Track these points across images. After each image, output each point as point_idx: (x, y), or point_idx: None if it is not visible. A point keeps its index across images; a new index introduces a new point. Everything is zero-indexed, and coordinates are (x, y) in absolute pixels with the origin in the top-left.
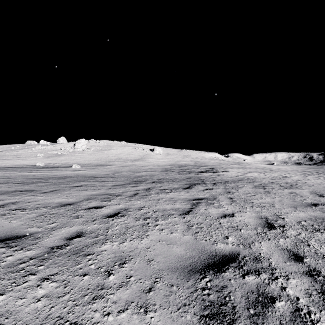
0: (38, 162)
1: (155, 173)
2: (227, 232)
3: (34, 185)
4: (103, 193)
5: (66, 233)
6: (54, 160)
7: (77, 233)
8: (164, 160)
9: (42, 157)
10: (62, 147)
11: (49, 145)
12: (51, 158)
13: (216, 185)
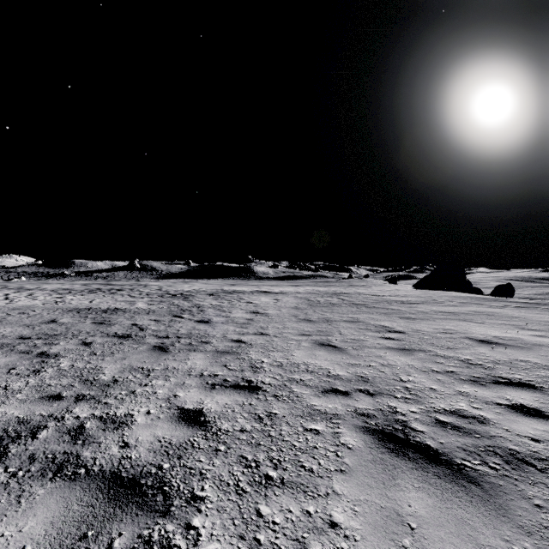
0: None
1: None
2: None
3: None
4: None
5: None
6: None
7: None
8: None
9: None
10: None
11: None
12: None
13: None
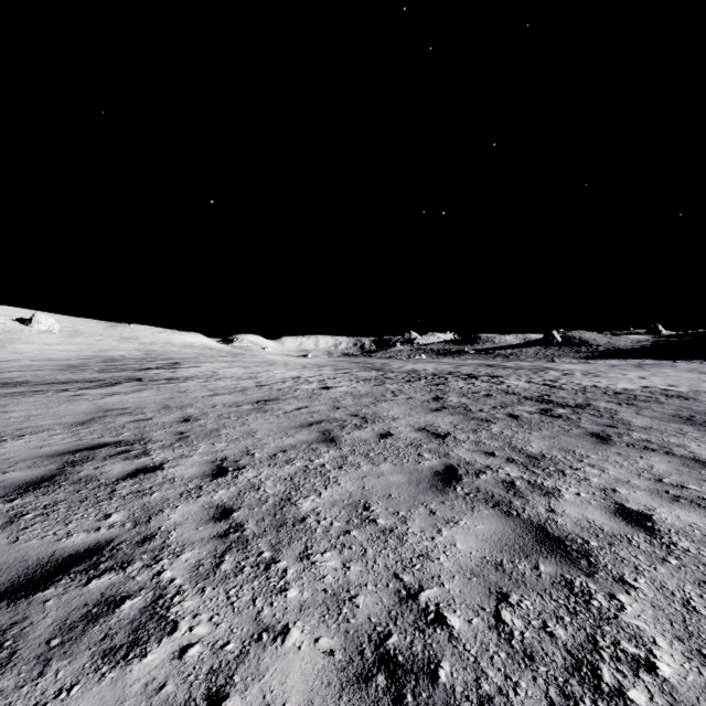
0: None
1: (45, 373)
2: (130, 403)
3: None
4: None
5: None
6: None
7: None
8: (66, 347)
9: None
10: None
11: None
12: None
13: (155, 382)
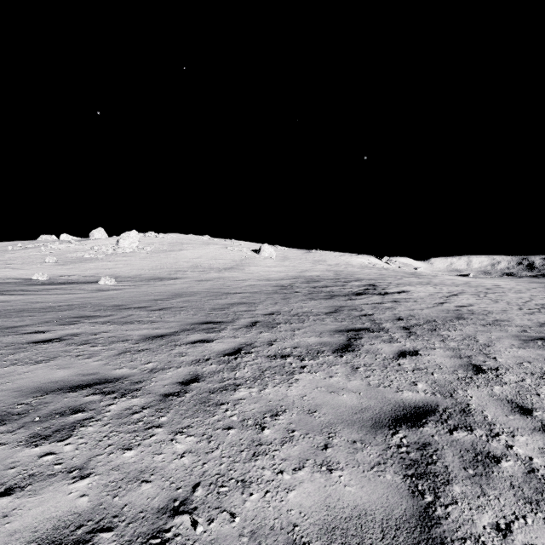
0: (36, 273)
1: (260, 297)
2: None
3: None
4: (88, 376)
5: None
6: (73, 269)
7: None
8: (279, 268)
9: (54, 264)
10: (94, 245)
11: (72, 243)
12: (70, 265)
13: (417, 336)
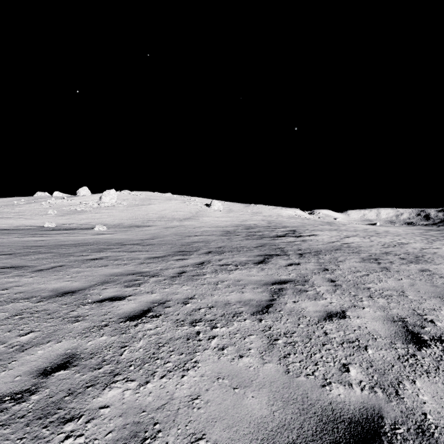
0: (47, 222)
1: (212, 238)
2: (343, 354)
3: (29, 257)
4: (131, 271)
5: (44, 359)
6: (70, 219)
7: (65, 357)
8: (225, 219)
9: (55, 215)
10: (83, 201)
11: (65, 199)
12: (67, 216)
13: (304, 257)
